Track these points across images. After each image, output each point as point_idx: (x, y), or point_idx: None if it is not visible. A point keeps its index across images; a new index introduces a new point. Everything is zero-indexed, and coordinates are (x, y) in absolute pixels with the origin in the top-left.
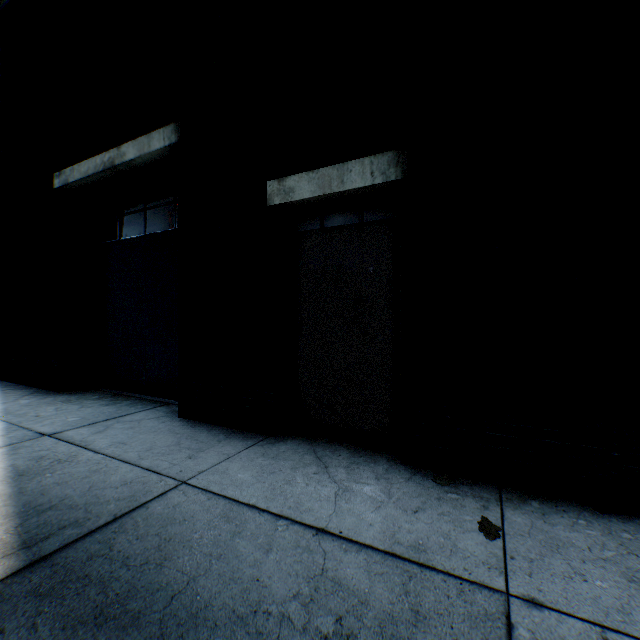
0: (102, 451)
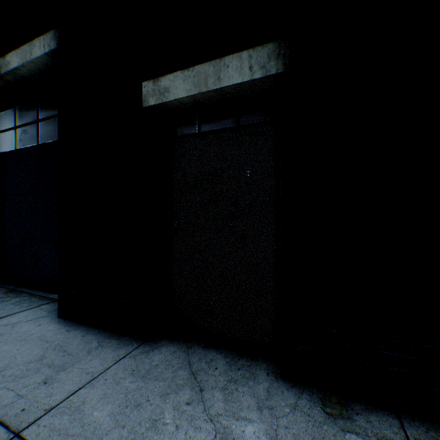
0: None
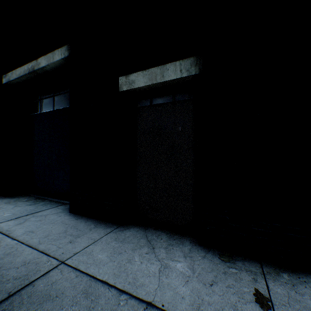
0: (17, 238)
